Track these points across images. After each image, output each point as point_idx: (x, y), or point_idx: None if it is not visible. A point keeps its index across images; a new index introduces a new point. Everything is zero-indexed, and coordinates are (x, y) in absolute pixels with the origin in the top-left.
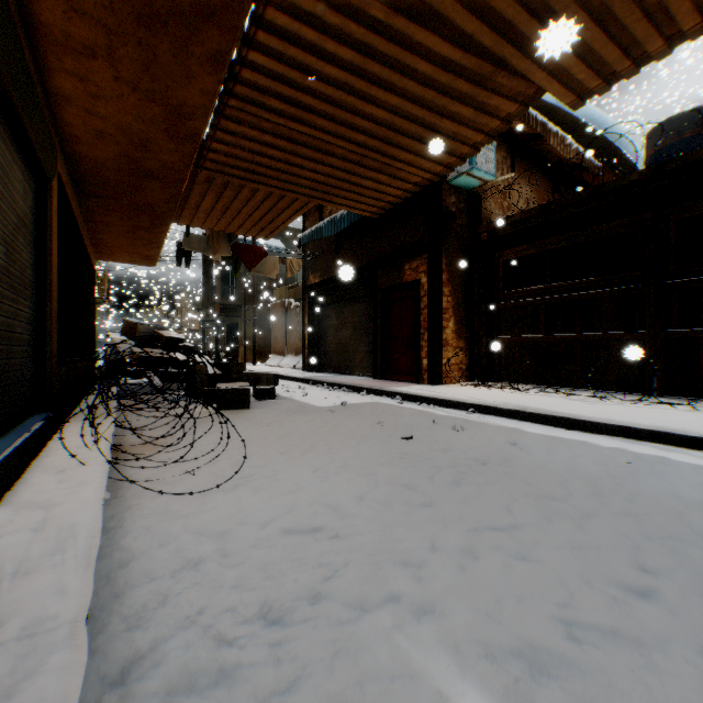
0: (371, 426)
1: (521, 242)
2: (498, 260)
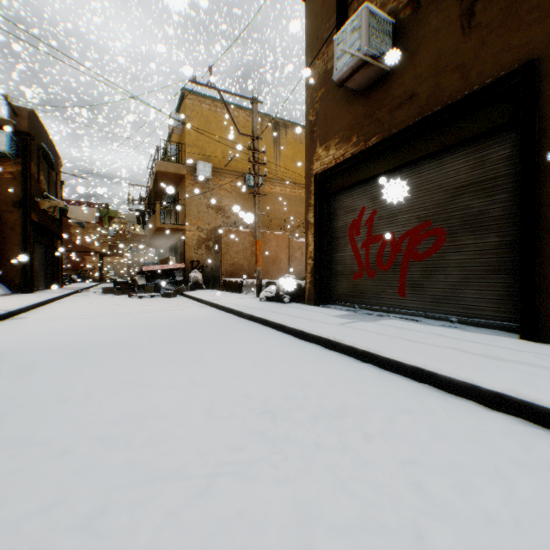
0: None
1: None
2: None
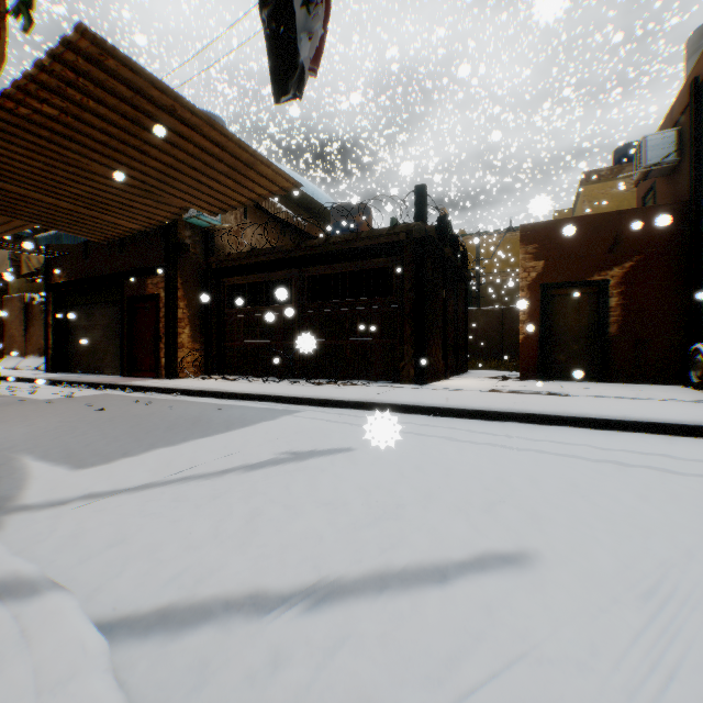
0: (80, 407)
1: (237, 274)
2: (224, 285)
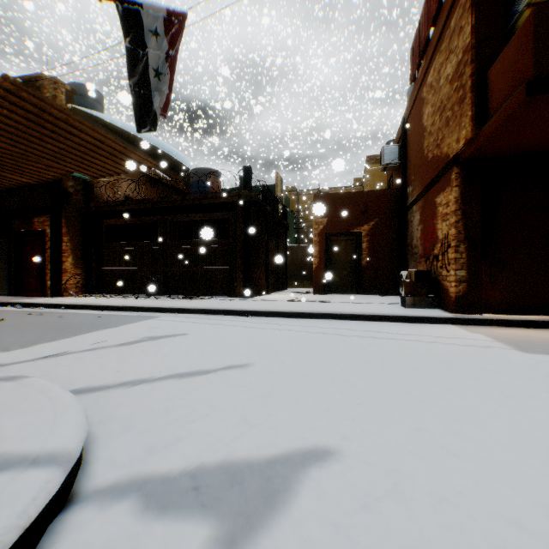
0: None
1: (114, 217)
2: (103, 224)
